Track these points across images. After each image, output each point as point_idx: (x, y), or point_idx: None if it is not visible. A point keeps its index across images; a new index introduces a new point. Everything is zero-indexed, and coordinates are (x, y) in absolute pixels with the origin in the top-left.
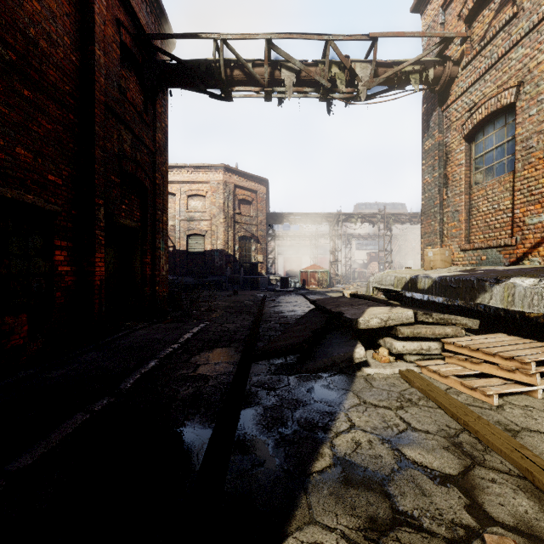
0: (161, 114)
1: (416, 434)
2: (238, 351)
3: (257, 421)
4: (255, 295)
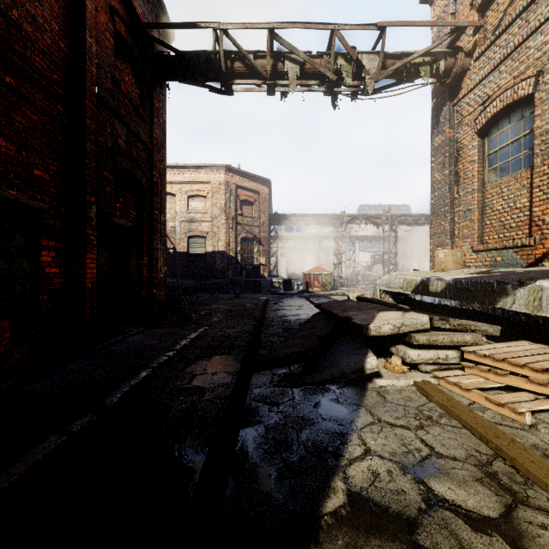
0: (158, 109)
1: (443, 462)
2: (238, 359)
3: (257, 444)
4: (257, 298)
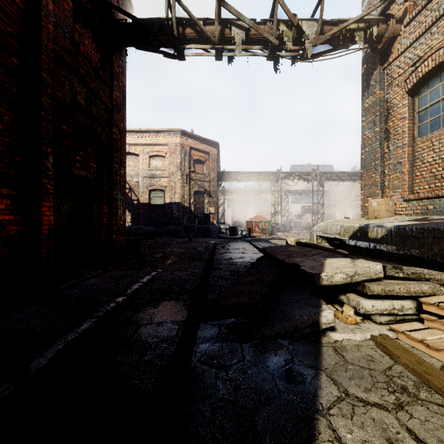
0: (118, 73)
1: None
2: (186, 305)
3: (200, 439)
4: (207, 242)
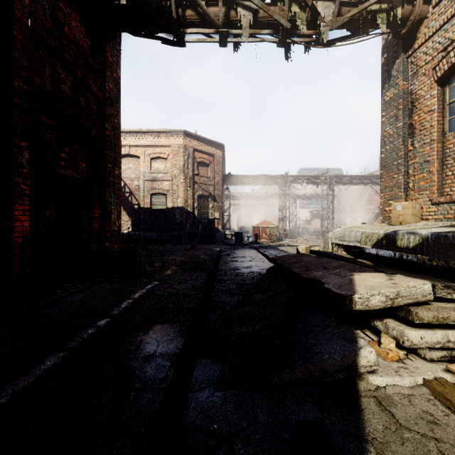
0: (112, 63)
1: None
2: (182, 330)
3: None
4: (211, 249)
